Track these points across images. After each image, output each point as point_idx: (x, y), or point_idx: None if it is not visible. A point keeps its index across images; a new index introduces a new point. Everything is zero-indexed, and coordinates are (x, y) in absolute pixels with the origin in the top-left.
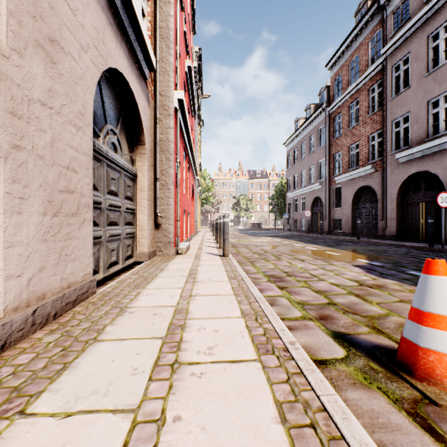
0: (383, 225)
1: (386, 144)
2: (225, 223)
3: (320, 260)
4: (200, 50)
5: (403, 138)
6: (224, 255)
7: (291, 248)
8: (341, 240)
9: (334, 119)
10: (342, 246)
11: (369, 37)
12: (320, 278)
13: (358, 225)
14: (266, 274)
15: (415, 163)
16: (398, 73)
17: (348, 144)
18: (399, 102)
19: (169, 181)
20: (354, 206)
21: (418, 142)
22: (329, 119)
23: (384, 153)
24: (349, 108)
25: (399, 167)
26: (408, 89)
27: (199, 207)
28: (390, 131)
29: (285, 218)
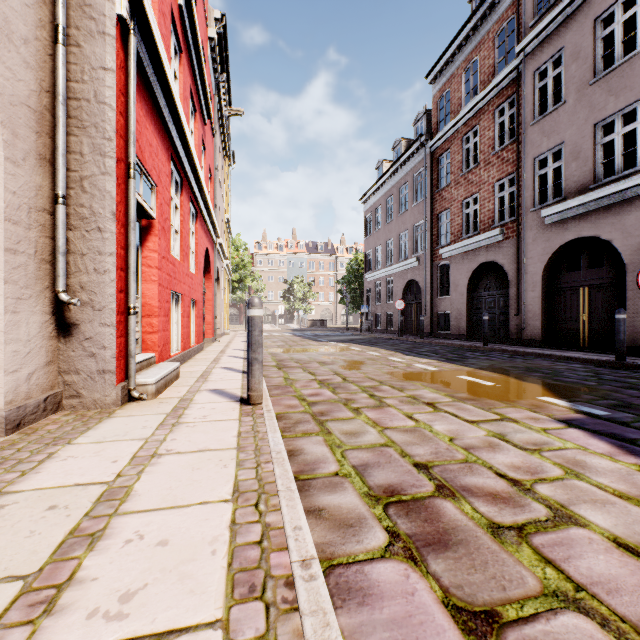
0: (518, 323)
1: (525, 196)
2: (254, 322)
3: (470, 402)
4: (223, 18)
5: (552, 185)
6: (250, 403)
7: (389, 367)
8: (458, 348)
9: (438, 160)
10: (474, 362)
11: (496, 29)
12: (549, 500)
13: (486, 324)
14: (372, 488)
15: (574, 223)
16: (544, 82)
17: (460, 198)
18: (545, 127)
19: (101, 210)
20: (470, 293)
21: (579, 191)
22: (431, 160)
23: (520, 209)
24: (463, 142)
25: (547, 231)
26: (561, 107)
27: (227, 294)
28: (530, 175)
29: (361, 313)
